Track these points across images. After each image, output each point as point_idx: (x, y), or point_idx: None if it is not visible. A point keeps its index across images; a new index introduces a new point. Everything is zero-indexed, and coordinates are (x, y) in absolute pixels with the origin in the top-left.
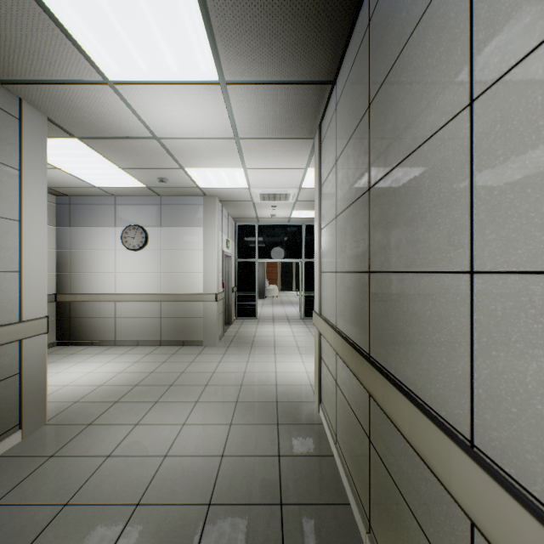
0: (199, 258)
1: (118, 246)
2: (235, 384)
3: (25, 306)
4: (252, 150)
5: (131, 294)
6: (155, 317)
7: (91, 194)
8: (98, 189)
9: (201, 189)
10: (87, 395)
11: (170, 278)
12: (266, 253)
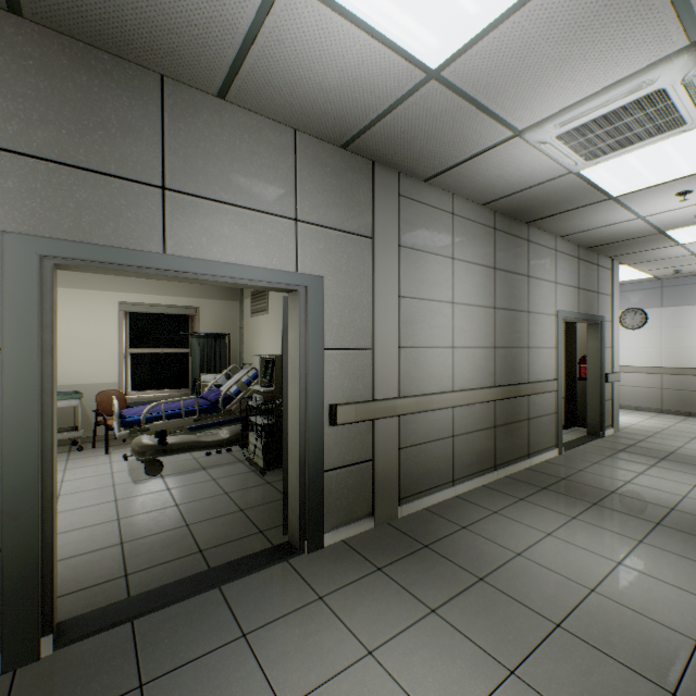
0: None
1: None
2: None
3: (613, 365)
4: None
5: (628, 366)
6: (654, 388)
7: None
8: None
9: None
10: (628, 426)
11: (672, 353)
12: None
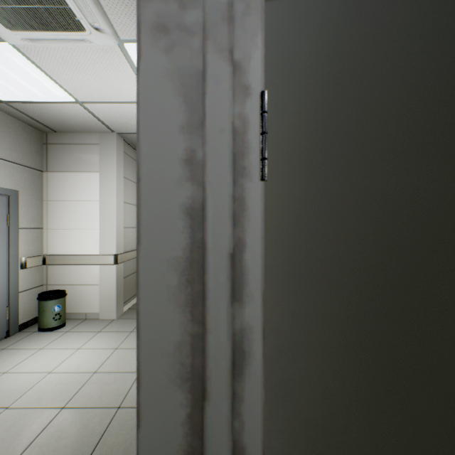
0: None
1: None
2: None
3: None
4: None
5: None
6: None
7: None
8: None
9: None
10: None
11: None
12: None
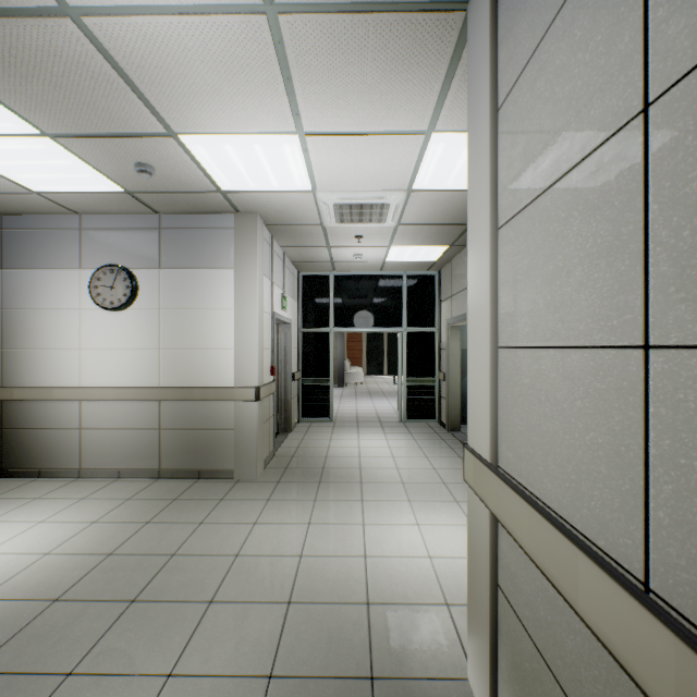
0: (227, 324)
1: (85, 302)
2: (274, 600)
3: None
4: (311, 62)
5: (107, 387)
6: (151, 428)
7: (35, 209)
8: (40, 198)
9: (226, 195)
10: None
11: (176, 359)
12: (346, 319)
